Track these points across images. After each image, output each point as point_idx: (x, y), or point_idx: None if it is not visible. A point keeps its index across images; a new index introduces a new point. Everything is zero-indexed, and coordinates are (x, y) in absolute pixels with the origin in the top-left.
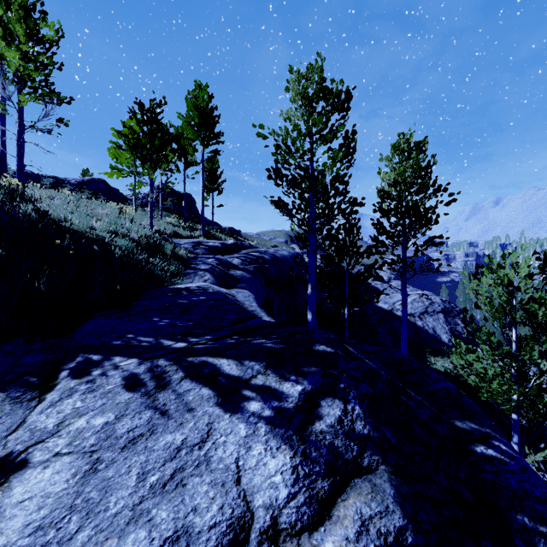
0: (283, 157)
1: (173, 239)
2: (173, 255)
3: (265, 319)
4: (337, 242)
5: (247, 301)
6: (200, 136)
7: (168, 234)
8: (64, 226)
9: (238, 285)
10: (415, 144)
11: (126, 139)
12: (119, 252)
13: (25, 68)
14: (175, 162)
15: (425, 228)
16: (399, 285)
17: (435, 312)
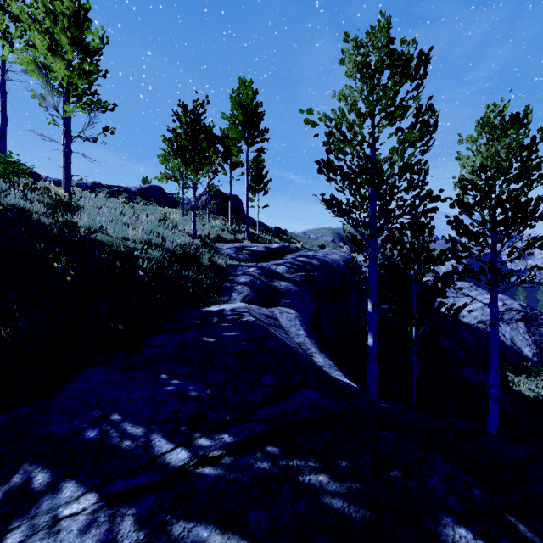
0: (337, 145)
1: (217, 244)
2: (211, 264)
3: (316, 359)
4: (402, 245)
5: (293, 327)
6: (244, 135)
7: (212, 238)
8: (88, 239)
9: (282, 302)
10: (512, 116)
11: (169, 143)
12: (147, 267)
13: (69, 77)
14: (222, 165)
15: (524, 226)
16: (465, 286)
17: (513, 320)
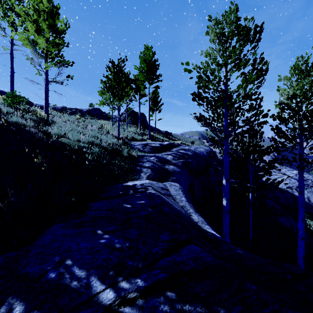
0: (204, 84)
1: (131, 142)
2: (128, 155)
3: (193, 217)
4: (243, 143)
5: (178, 195)
6: (147, 78)
7: (129, 139)
8: (57, 142)
9: (170, 178)
10: None
11: (104, 84)
12: (91, 158)
13: (47, 47)
14: (134, 96)
15: None
16: (279, 166)
17: (309, 186)
